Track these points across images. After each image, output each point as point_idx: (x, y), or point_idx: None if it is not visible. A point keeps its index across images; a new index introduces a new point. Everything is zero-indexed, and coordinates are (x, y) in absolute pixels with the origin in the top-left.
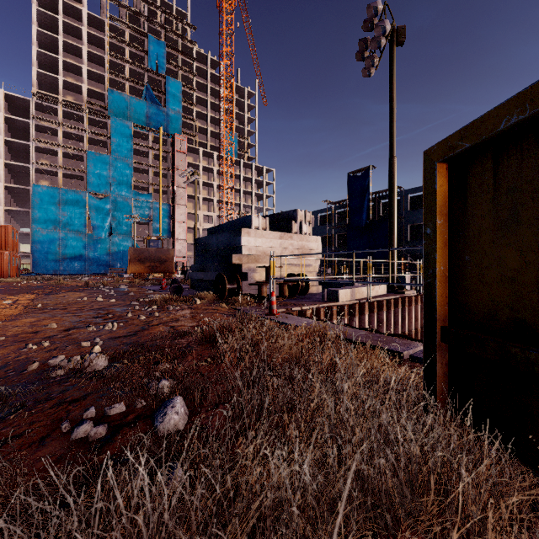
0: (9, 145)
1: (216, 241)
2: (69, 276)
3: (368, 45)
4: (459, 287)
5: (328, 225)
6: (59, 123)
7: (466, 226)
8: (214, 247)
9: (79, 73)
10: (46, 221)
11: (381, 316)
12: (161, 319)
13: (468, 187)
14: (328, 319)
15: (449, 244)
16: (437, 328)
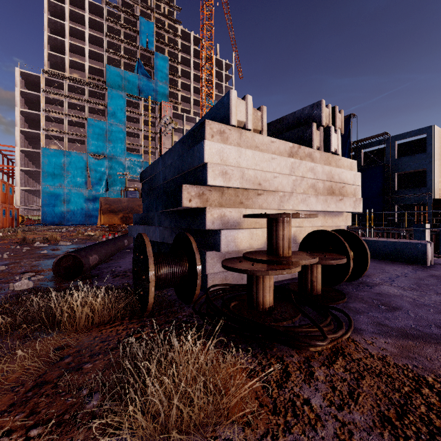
0: (25, 115)
1: (162, 168)
2: (59, 227)
3: None
4: None
5: None
6: (64, 95)
7: None
8: (160, 180)
9: (83, 54)
10: (53, 179)
11: None
12: None
13: None
14: None
15: None
16: None
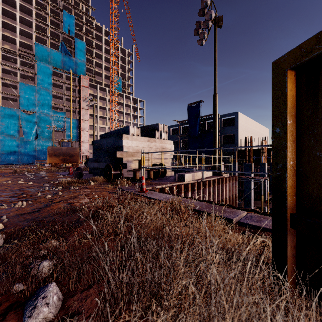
0: None
1: (106, 142)
2: (5, 165)
3: (201, 26)
4: (309, 180)
5: (176, 134)
6: None
7: (318, 124)
8: (104, 146)
9: (14, 30)
10: None
11: (210, 189)
12: (62, 197)
13: (320, 89)
14: (178, 193)
15: (297, 142)
16: (287, 216)
